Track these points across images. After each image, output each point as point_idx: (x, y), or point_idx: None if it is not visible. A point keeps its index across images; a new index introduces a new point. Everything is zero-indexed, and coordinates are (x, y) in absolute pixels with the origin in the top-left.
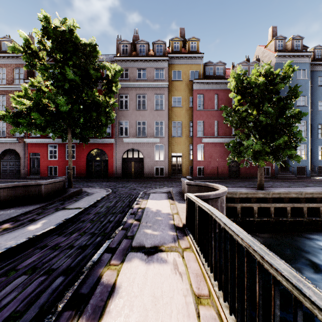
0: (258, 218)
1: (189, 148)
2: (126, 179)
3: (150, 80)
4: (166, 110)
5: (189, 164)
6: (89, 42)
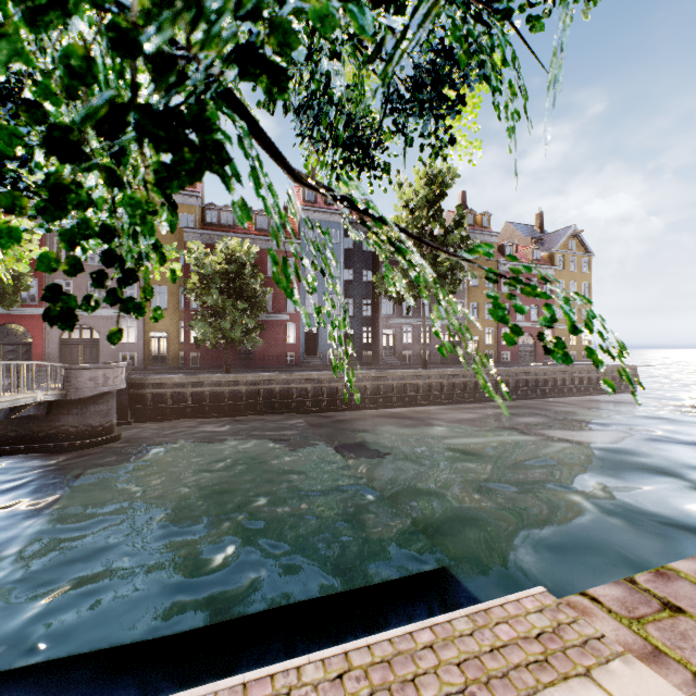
0: (211, 403)
1: (179, 326)
2: None
3: None
4: None
5: (180, 349)
6: None
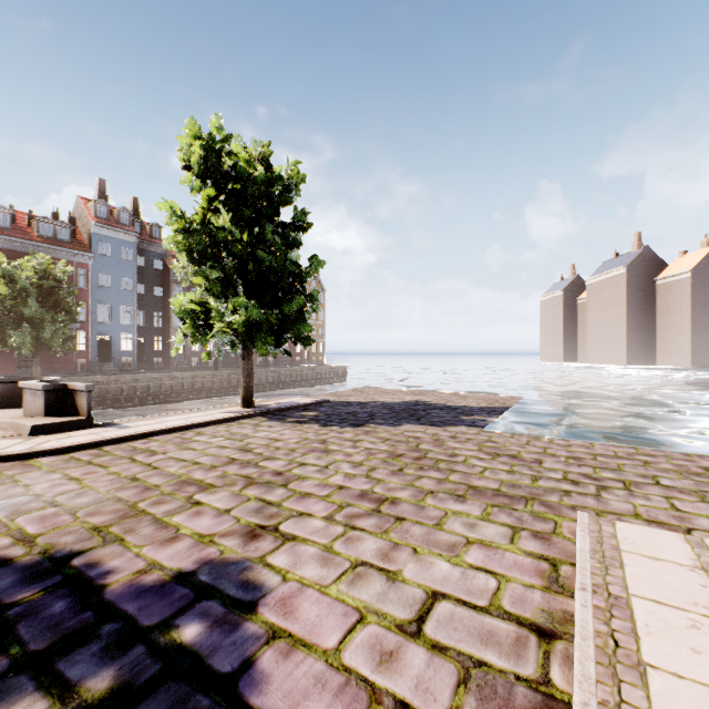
0: None
1: None
2: None
3: None
4: None
5: None
6: None
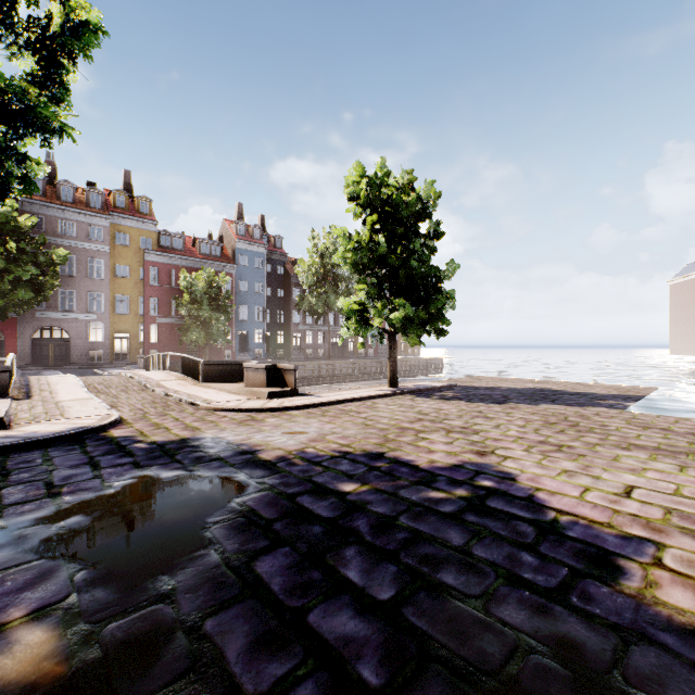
0: None
1: (139, 328)
2: (47, 367)
3: (82, 238)
4: (107, 281)
5: (140, 347)
6: (29, 221)
